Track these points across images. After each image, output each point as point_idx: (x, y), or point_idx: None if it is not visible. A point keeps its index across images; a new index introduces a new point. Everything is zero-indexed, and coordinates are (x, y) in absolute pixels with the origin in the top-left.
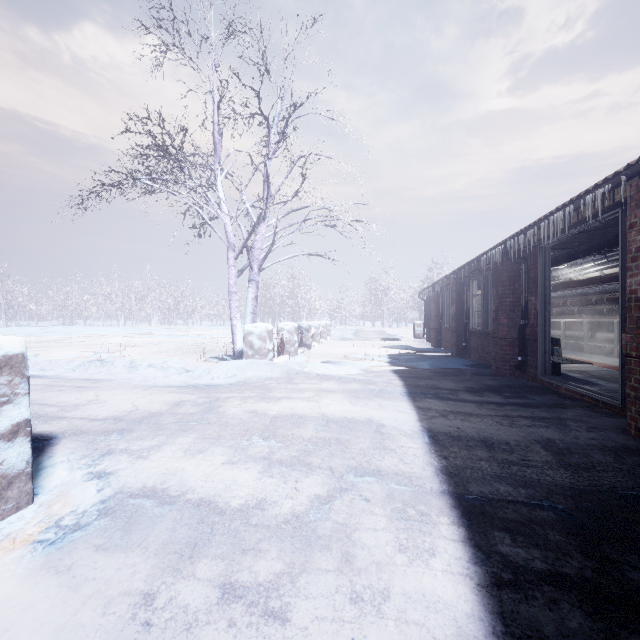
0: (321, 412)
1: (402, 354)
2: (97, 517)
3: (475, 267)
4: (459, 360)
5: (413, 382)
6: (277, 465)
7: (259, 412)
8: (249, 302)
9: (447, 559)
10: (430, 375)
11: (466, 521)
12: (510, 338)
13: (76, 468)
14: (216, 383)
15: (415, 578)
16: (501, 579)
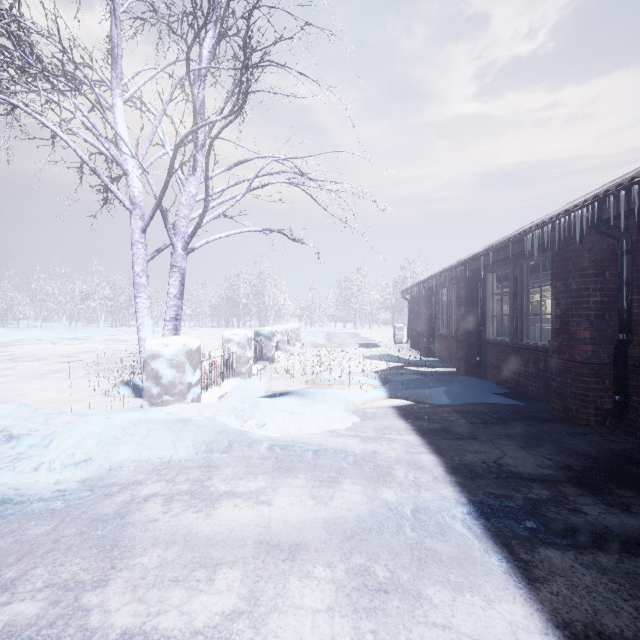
0: None
1: (394, 371)
2: None
3: (505, 253)
4: (481, 384)
5: (456, 455)
6: None
7: None
8: (168, 301)
9: None
10: (463, 423)
11: None
12: (597, 363)
13: None
14: (27, 489)
15: None
16: None
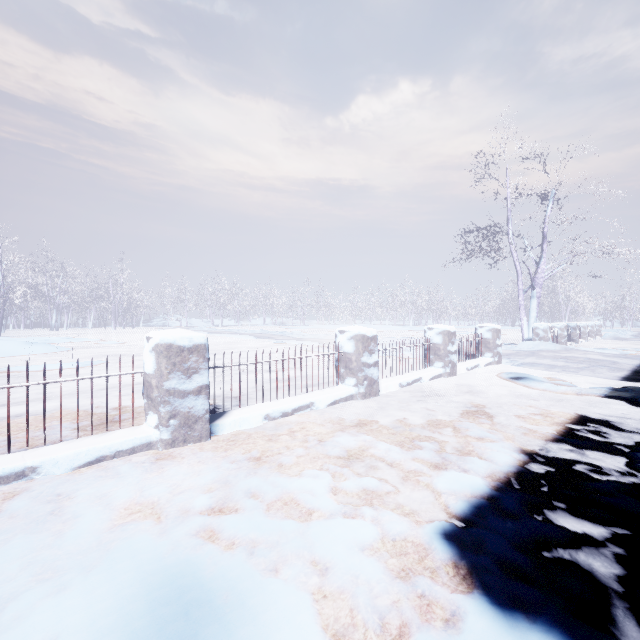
0: (586, 357)
1: None
2: (522, 364)
3: None
4: None
5: None
6: (570, 362)
7: (557, 355)
8: (532, 310)
9: (621, 373)
10: None
11: (633, 372)
12: None
13: (504, 359)
14: (524, 350)
15: (610, 373)
16: (634, 375)
